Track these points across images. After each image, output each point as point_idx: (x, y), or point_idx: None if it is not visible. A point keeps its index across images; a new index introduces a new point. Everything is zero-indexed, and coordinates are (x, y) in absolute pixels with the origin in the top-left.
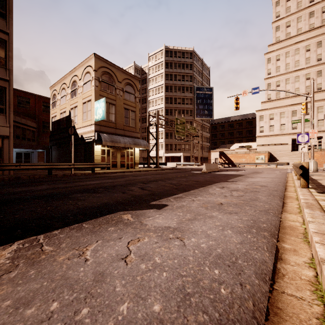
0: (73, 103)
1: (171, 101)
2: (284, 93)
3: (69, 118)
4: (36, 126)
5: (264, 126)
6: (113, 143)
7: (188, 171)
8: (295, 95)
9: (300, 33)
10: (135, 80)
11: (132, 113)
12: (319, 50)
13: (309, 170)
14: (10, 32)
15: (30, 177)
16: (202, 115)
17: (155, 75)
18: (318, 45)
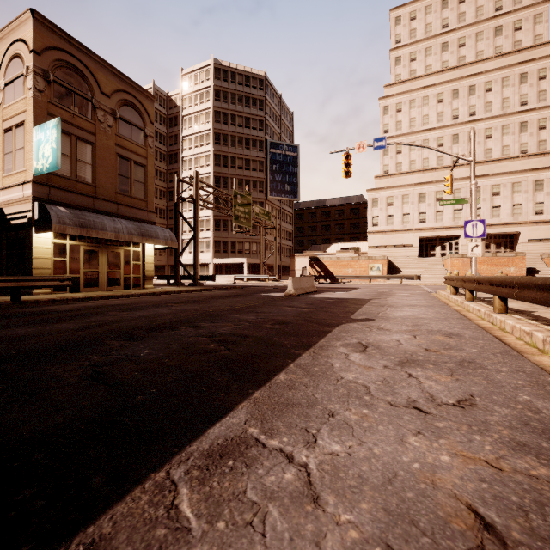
0: None
1: (226, 162)
2: (408, 165)
3: None
4: None
5: (380, 216)
6: (84, 231)
7: (258, 293)
8: (424, 169)
9: (430, 73)
10: (145, 100)
11: (137, 168)
12: (455, 103)
13: None
14: None
15: None
16: (281, 192)
17: (194, 112)
18: (454, 96)
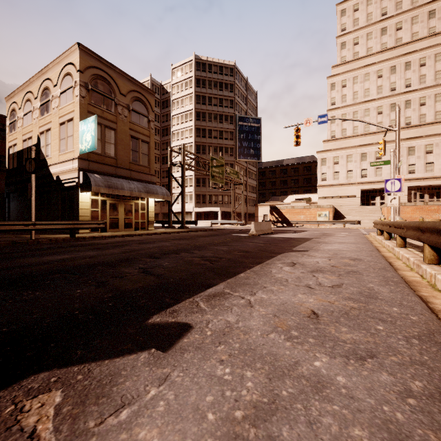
0: (45, 124)
1: (205, 134)
2: (351, 130)
3: (37, 148)
4: None
5: (327, 173)
6: (111, 190)
7: (229, 234)
8: (365, 134)
9: (370, 54)
10: (148, 95)
11: (143, 145)
12: (392, 77)
13: None
14: None
15: None
16: (247, 155)
17: (181, 96)
18: (392, 71)
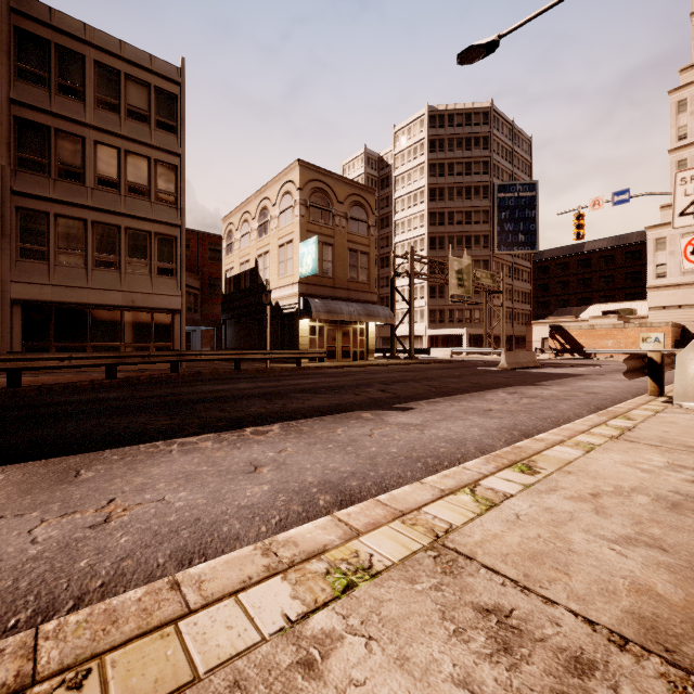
0: (263, 247)
1: (442, 219)
2: None
3: (255, 271)
4: (199, 286)
5: (669, 263)
6: (330, 316)
7: (471, 367)
8: None
9: None
10: (368, 196)
11: (362, 257)
12: None
13: (661, 366)
14: (182, 152)
15: (213, 373)
16: (513, 245)
17: (407, 170)
18: None
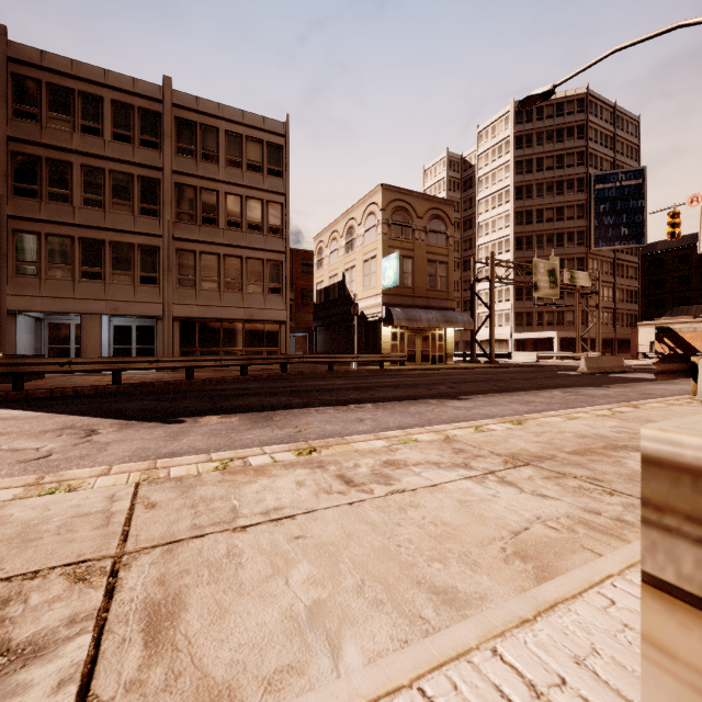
0: (349, 262)
1: (530, 218)
2: None
3: (342, 284)
4: (293, 297)
5: None
6: (410, 323)
7: (550, 371)
8: None
9: None
10: (447, 208)
11: (441, 267)
12: None
13: None
14: (287, 192)
15: (312, 373)
16: (613, 239)
17: (491, 170)
18: None
